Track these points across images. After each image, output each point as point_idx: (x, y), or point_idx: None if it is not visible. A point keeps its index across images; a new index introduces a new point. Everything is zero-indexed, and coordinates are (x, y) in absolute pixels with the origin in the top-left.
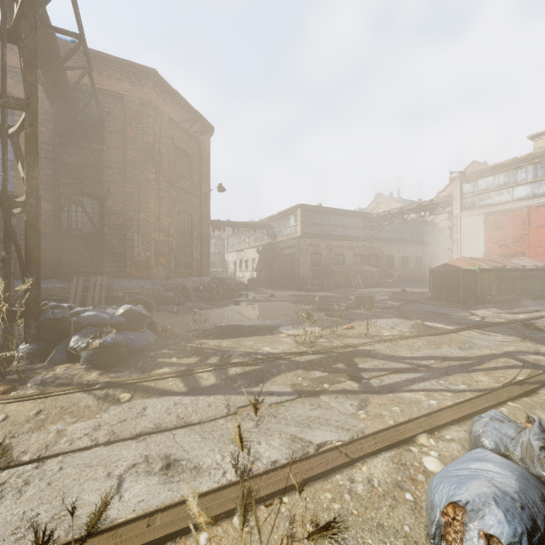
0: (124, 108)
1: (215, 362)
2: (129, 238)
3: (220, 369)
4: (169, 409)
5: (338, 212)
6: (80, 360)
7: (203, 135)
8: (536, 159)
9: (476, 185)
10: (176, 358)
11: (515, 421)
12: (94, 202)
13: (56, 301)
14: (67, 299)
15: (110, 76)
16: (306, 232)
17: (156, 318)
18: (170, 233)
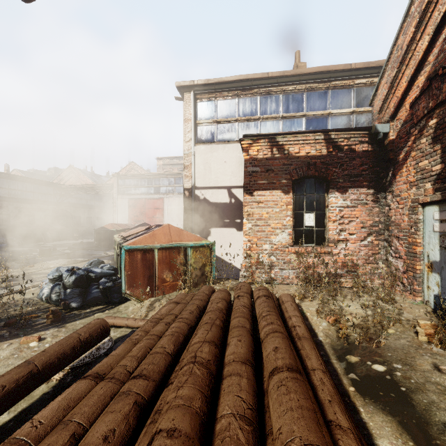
0: None
1: None
2: None
3: None
4: None
5: (29, 180)
6: None
7: None
8: (148, 176)
9: (125, 182)
10: None
11: None
12: None
13: None
14: None
15: None
16: None
17: None
18: None
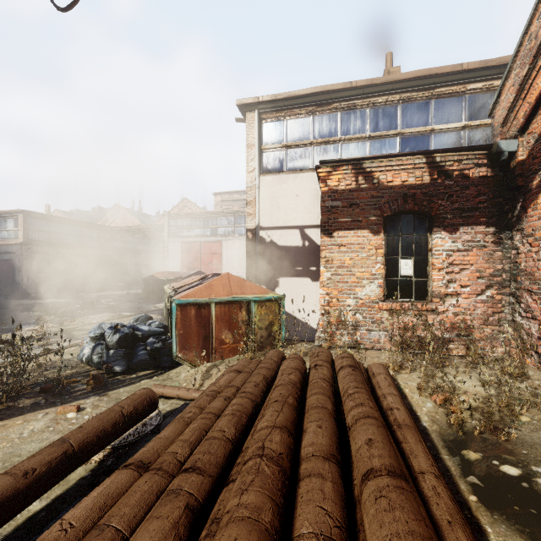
0: None
1: None
2: None
3: None
4: None
5: (70, 222)
6: None
7: None
8: (204, 215)
9: (177, 222)
10: None
11: None
12: None
13: None
14: None
15: None
16: (32, 238)
17: None
18: None
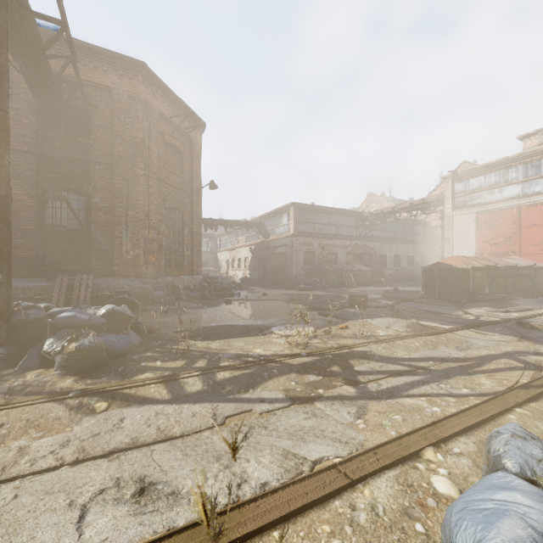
0: (112, 101)
1: (202, 365)
2: (116, 235)
3: (208, 373)
4: (149, 420)
5: (331, 211)
6: (54, 365)
7: (195, 131)
8: (527, 159)
9: (467, 184)
10: (161, 361)
11: (538, 438)
12: (80, 198)
13: (39, 300)
14: (51, 298)
15: (97, 68)
16: (299, 230)
17: (143, 318)
18: (160, 231)
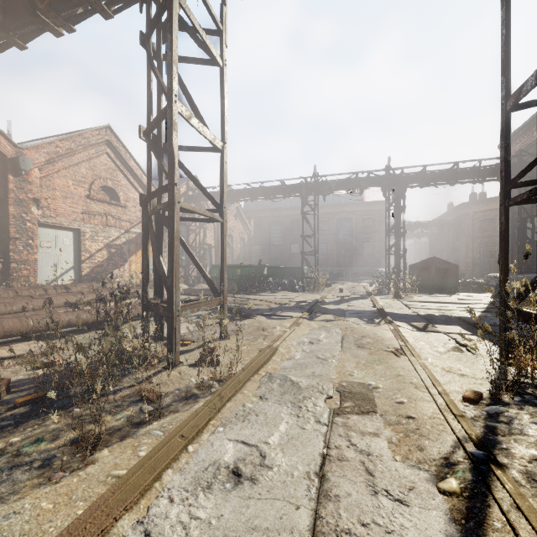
0: None
1: None
2: None
3: None
4: (386, 530)
5: None
6: None
7: None
8: None
9: None
10: None
11: None
12: None
13: None
14: None
15: None
16: None
17: None
18: None
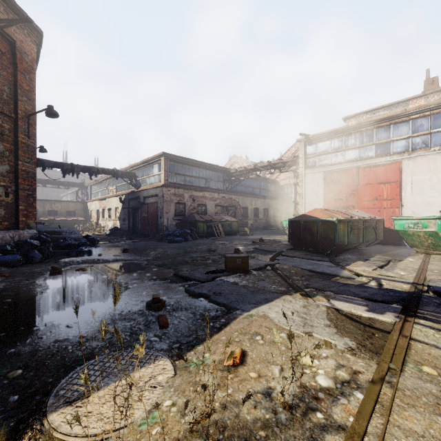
0: None
1: None
2: None
3: None
4: None
5: (201, 165)
6: None
7: (22, 35)
8: (363, 128)
9: (317, 147)
10: None
11: None
12: None
13: None
14: None
15: None
16: (170, 181)
17: None
18: None
